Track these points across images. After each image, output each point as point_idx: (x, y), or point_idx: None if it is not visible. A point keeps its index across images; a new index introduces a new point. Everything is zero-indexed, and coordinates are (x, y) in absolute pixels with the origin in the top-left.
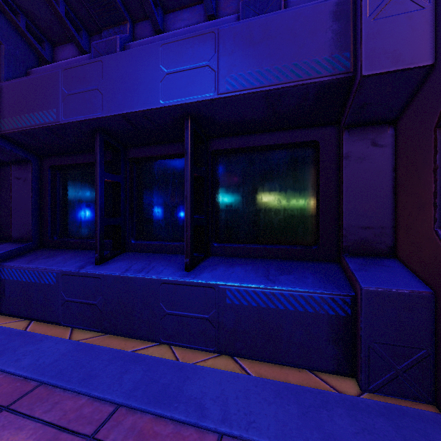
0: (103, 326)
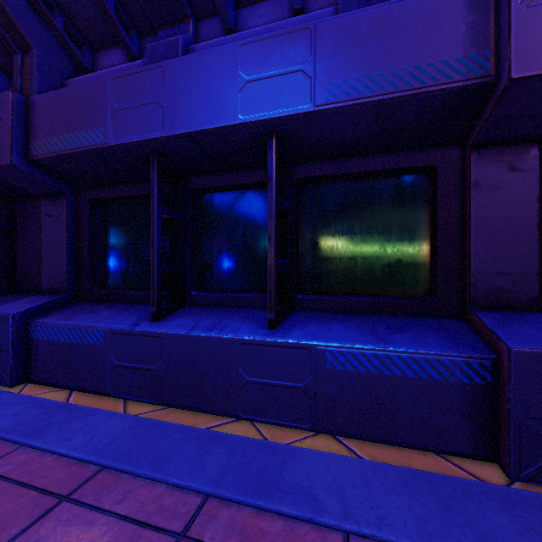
0: (165, 398)
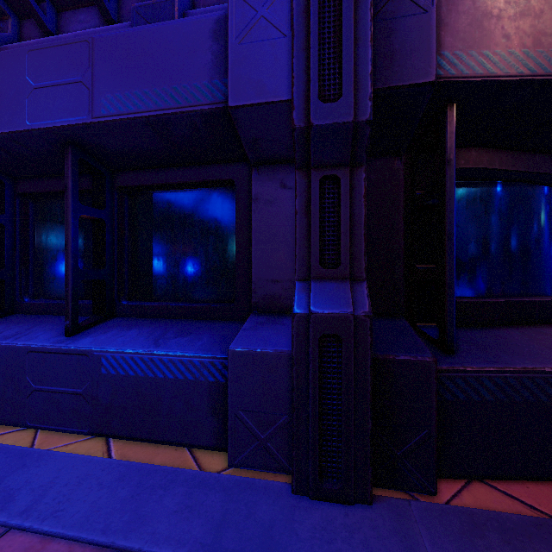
0: None
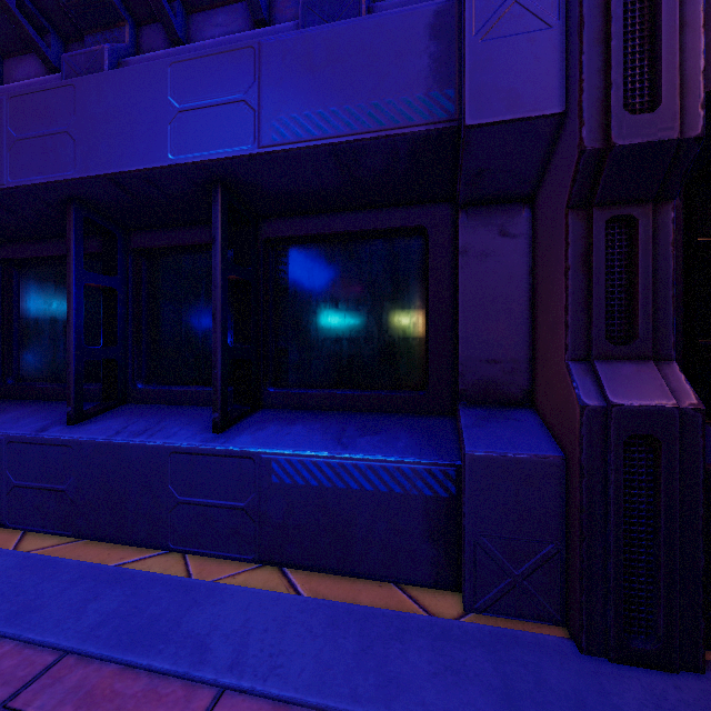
0: (77, 527)
